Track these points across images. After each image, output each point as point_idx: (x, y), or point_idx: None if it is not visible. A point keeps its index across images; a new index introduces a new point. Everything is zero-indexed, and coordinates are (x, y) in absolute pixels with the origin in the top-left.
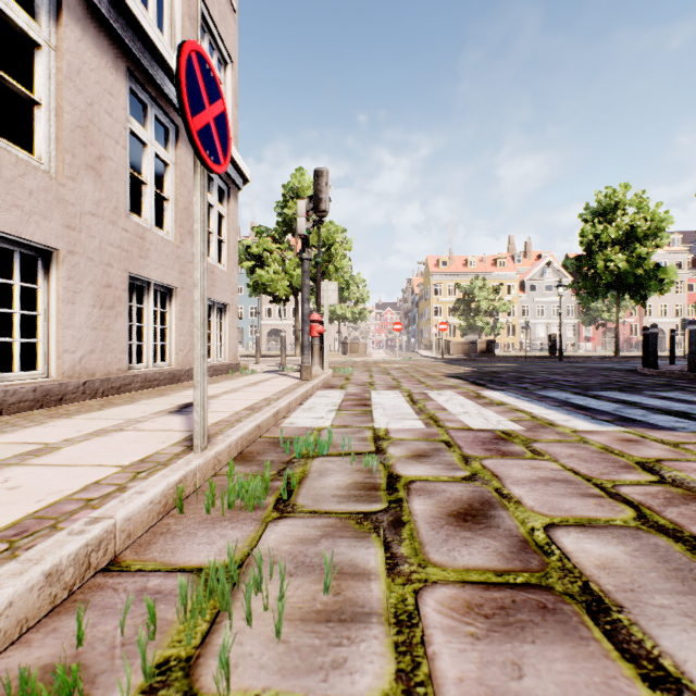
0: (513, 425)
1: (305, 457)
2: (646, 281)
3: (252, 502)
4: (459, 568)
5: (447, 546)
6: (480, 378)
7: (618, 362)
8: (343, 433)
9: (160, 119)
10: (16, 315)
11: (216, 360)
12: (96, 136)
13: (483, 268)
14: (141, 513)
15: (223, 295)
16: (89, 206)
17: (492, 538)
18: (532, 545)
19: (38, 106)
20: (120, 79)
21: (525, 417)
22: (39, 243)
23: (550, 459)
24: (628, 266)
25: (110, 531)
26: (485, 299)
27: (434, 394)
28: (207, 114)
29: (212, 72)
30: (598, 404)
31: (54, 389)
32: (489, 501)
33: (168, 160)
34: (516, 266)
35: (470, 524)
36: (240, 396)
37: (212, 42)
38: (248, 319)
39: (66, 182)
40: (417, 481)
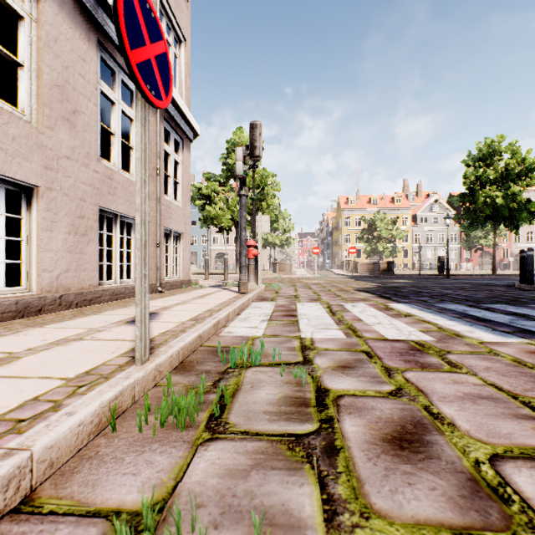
0: (424, 336)
1: (239, 367)
2: (519, 213)
3: (183, 423)
4: (408, 521)
5: (388, 485)
6: (385, 292)
7: (495, 279)
8: (273, 342)
9: (126, 83)
10: (2, 241)
11: (173, 277)
12: (71, 94)
13: (383, 204)
14: (67, 438)
15: (178, 225)
16: (65, 151)
17: (436, 475)
18: (483, 486)
19: (21, 67)
20: (91, 49)
21: (433, 327)
22: (21, 180)
23: (469, 372)
24: (503, 202)
25: (24, 465)
26: (385, 229)
27: (349, 306)
28: (147, 51)
29: (153, 13)
30: (493, 315)
31: (34, 302)
32: (422, 423)
33: (132, 116)
34: (409, 203)
35: (408, 453)
36: (188, 307)
37: (169, 24)
38: (200, 245)
39: (45, 130)
40: (345, 395)
